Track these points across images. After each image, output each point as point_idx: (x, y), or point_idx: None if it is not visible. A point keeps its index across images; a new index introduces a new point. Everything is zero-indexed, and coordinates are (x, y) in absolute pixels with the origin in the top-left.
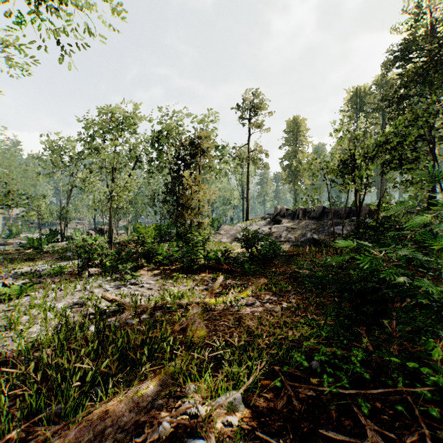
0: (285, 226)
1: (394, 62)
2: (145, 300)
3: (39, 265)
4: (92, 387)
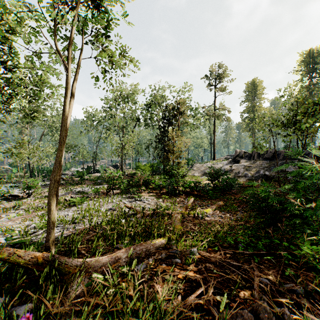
0: (243, 165)
1: None
2: (147, 210)
3: (85, 187)
4: (131, 241)
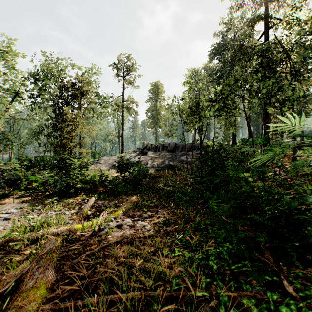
0: (150, 156)
1: (215, 55)
2: None
3: None
4: None
